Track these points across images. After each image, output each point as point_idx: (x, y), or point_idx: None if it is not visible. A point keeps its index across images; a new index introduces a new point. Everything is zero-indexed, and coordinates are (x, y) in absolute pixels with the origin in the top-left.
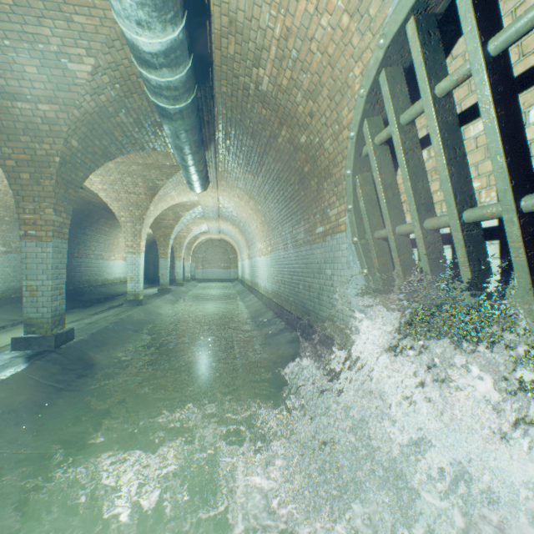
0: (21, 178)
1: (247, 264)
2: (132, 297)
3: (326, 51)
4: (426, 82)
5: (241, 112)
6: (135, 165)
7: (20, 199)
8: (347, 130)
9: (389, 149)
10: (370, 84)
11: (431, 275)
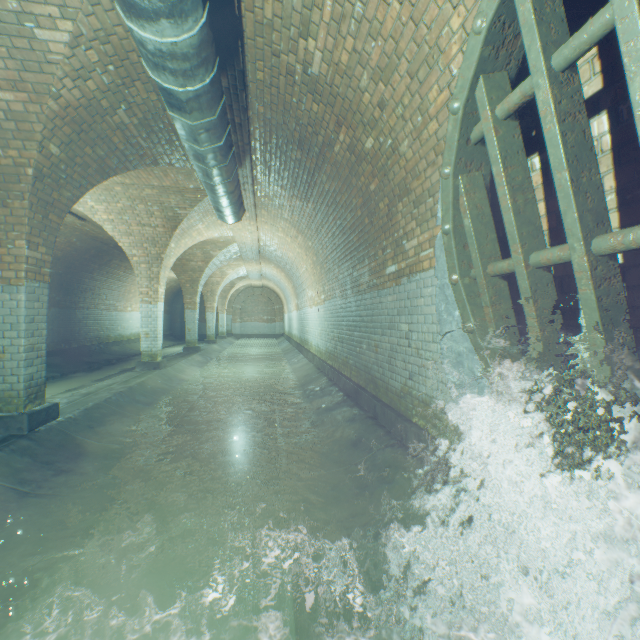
0: None
1: (295, 316)
2: (147, 358)
3: None
4: None
5: (284, 109)
6: (149, 188)
7: None
8: (435, 121)
9: (518, 127)
10: (497, 4)
11: (604, 334)
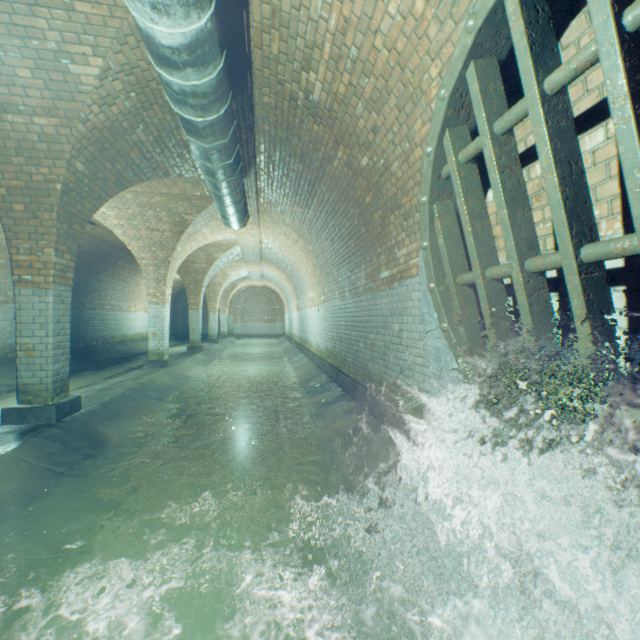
0: (13, 209)
1: (295, 316)
2: (155, 357)
3: (395, 47)
4: (532, 74)
5: (287, 128)
6: (158, 196)
7: (12, 236)
8: (420, 148)
9: (477, 169)
10: (455, 82)
11: (534, 332)
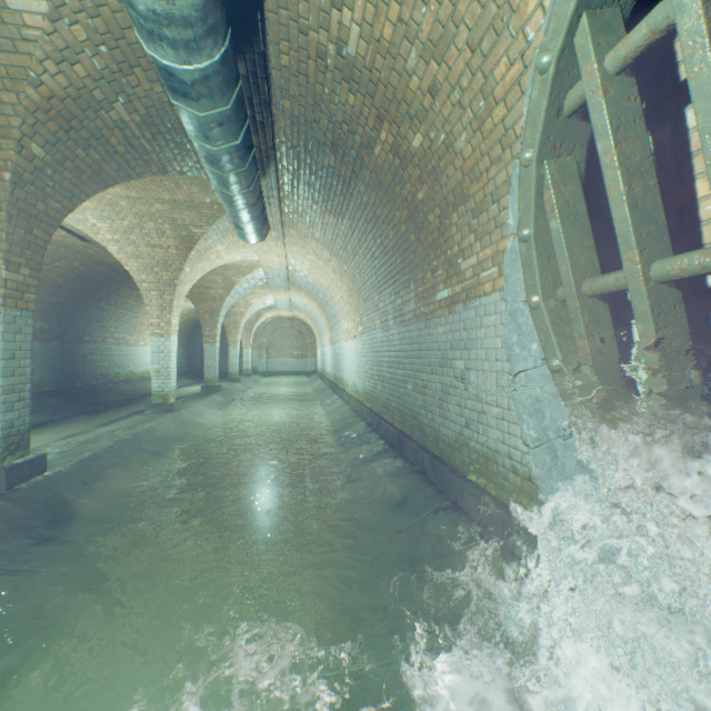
0: None
1: (329, 351)
2: (158, 400)
3: None
4: None
5: (314, 104)
6: (159, 203)
7: None
8: (503, 105)
9: (635, 86)
10: None
11: None
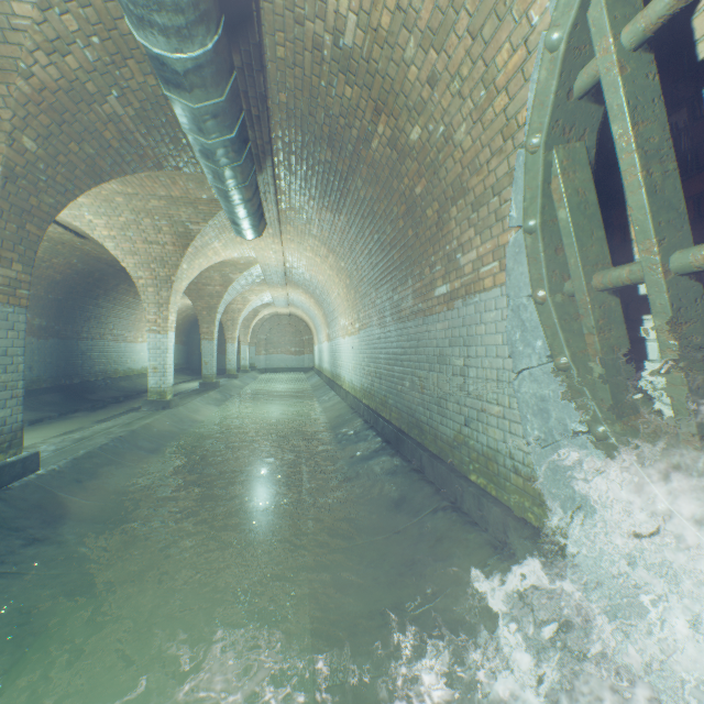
0: None
1: (326, 347)
2: (155, 396)
3: None
4: None
5: (311, 97)
6: (155, 199)
7: None
8: (505, 94)
9: (654, 62)
10: None
11: None
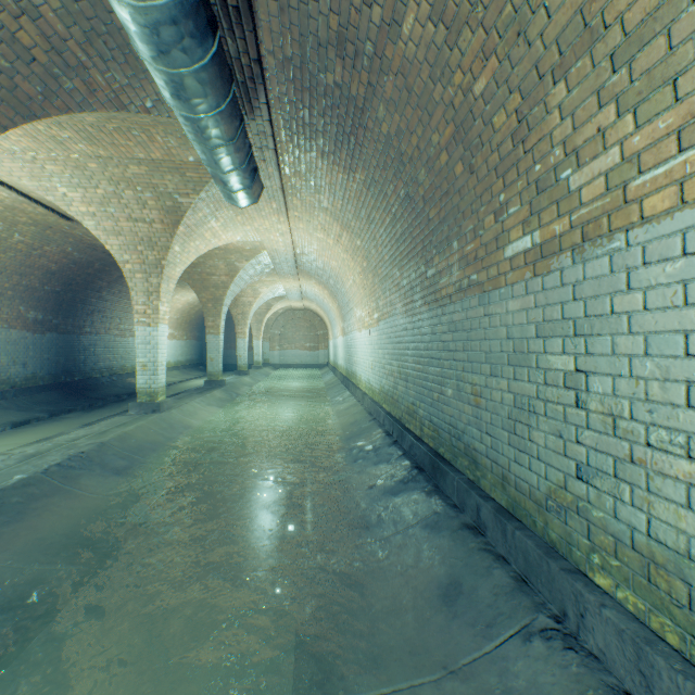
0: None
1: (340, 342)
2: (144, 398)
3: None
4: None
5: None
6: (134, 164)
7: None
8: None
9: None
10: None
11: None
